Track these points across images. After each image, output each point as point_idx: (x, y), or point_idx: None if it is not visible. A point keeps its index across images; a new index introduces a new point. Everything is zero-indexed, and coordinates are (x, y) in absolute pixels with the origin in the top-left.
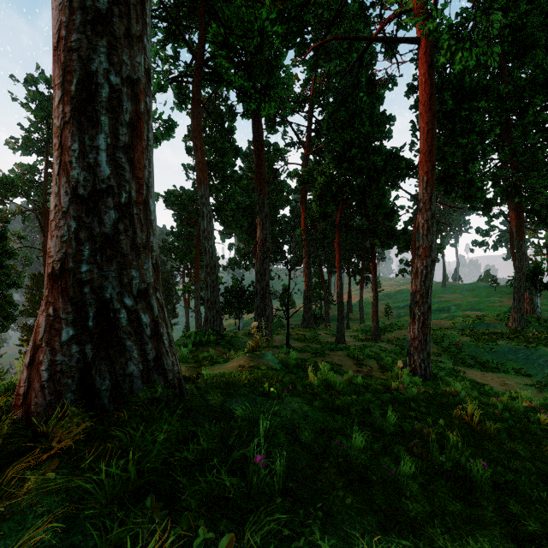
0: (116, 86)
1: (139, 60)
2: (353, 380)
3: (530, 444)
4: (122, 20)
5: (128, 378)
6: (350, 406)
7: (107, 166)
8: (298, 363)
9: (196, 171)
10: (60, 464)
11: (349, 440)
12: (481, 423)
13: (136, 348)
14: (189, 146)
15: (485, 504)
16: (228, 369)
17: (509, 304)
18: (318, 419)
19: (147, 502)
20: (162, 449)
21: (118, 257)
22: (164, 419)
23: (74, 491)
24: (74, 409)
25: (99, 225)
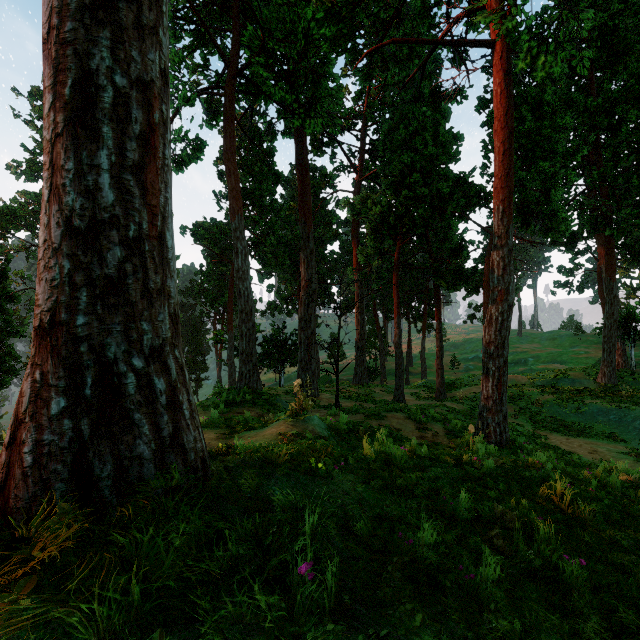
0: (122, 90)
1: (152, 57)
2: (416, 450)
3: (633, 531)
4: (131, 6)
5: (136, 462)
6: (415, 485)
7: (111, 190)
8: (350, 428)
9: (229, 200)
10: (42, 581)
11: (415, 531)
12: (573, 504)
13: (147, 421)
14: (221, 171)
15: (588, 615)
16: (266, 437)
17: (597, 355)
18: (376, 503)
19: (154, 639)
20: (177, 557)
21: (125, 306)
22: (182, 515)
23: (57, 621)
24: (63, 505)
25: (100, 266)
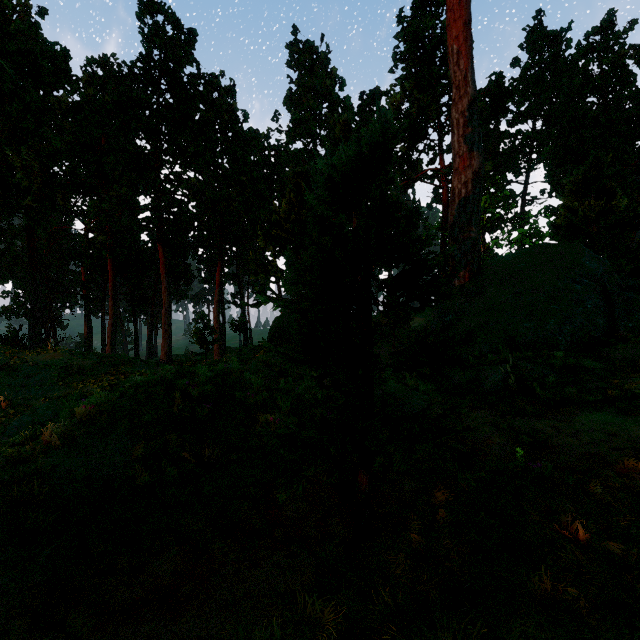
0: None
1: None
2: None
3: None
4: None
5: None
6: None
7: None
8: None
9: None
10: None
11: None
12: None
13: None
14: None
15: None
16: None
17: None
18: None
19: None
20: None
21: None
22: None
23: None
24: None
25: None
